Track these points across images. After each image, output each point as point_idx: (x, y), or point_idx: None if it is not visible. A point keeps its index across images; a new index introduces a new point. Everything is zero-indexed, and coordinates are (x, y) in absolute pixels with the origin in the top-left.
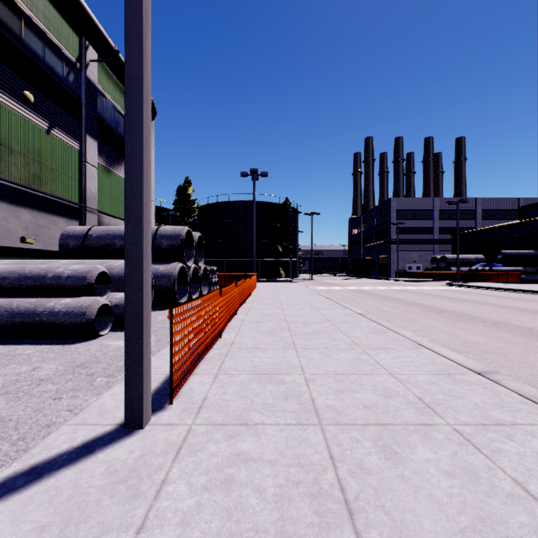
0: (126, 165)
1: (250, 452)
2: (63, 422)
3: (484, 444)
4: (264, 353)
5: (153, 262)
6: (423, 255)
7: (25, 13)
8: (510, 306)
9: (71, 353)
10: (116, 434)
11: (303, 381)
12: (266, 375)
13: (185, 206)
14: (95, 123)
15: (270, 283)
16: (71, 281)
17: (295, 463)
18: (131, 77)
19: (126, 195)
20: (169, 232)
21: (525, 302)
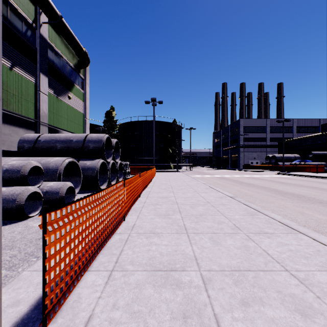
0: None
1: None
2: None
3: None
4: (160, 239)
5: (82, 159)
6: (260, 154)
7: None
8: None
9: None
10: None
11: (200, 282)
12: (161, 272)
13: (110, 124)
14: (46, 66)
15: (164, 173)
16: (8, 173)
17: None
18: None
19: None
20: (94, 138)
21: None
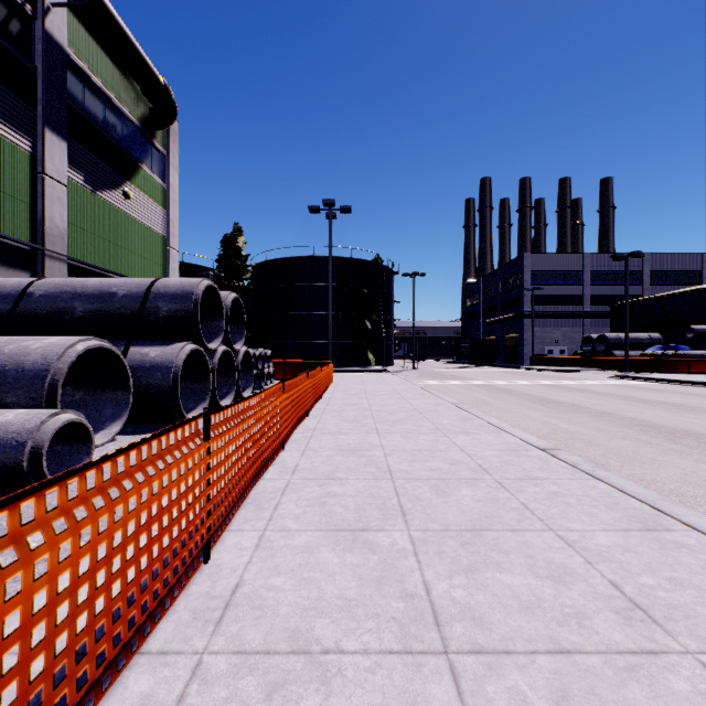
0: None
1: None
2: None
3: None
4: None
5: (141, 342)
6: (568, 333)
7: None
8: None
9: None
10: None
11: None
12: None
13: (233, 264)
14: (63, 112)
15: (354, 375)
16: None
17: None
18: None
19: None
20: (172, 288)
21: None
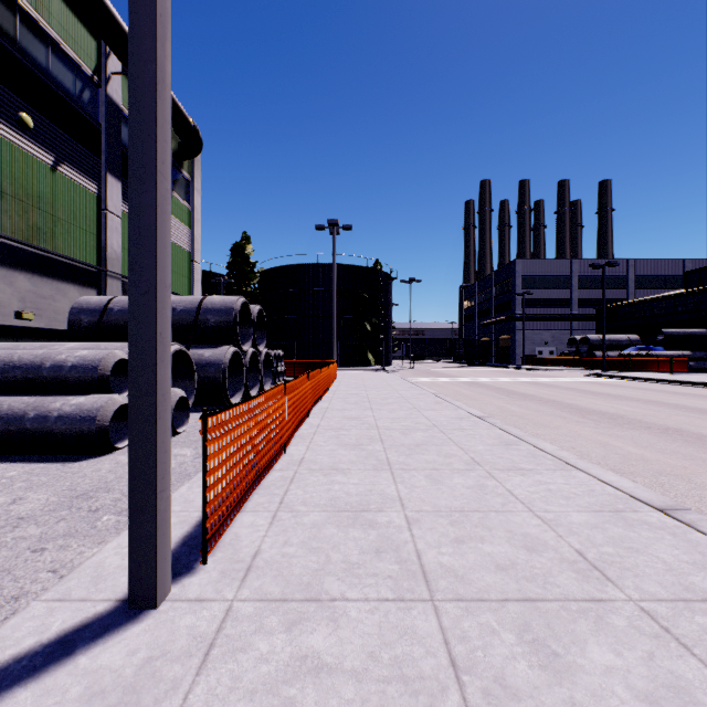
0: (130, 197)
1: (322, 654)
2: (40, 591)
3: (694, 637)
4: (346, 477)
5: (196, 346)
6: (557, 335)
7: (22, 7)
8: (681, 405)
9: (73, 476)
10: (113, 618)
11: (403, 522)
12: (348, 512)
13: (242, 270)
14: (119, 158)
15: (355, 373)
16: (77, 372)
17: (395, 676)
18: (138, 61)
19: (130, 244)
20: (218, 304)
21: (700, 399)
